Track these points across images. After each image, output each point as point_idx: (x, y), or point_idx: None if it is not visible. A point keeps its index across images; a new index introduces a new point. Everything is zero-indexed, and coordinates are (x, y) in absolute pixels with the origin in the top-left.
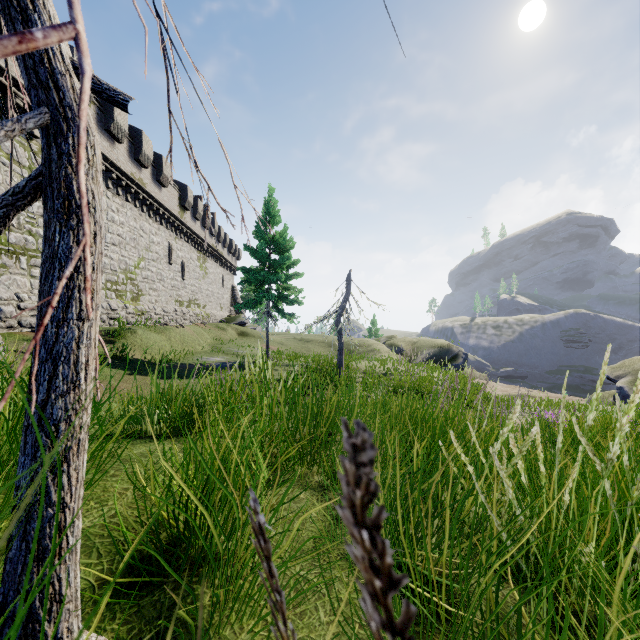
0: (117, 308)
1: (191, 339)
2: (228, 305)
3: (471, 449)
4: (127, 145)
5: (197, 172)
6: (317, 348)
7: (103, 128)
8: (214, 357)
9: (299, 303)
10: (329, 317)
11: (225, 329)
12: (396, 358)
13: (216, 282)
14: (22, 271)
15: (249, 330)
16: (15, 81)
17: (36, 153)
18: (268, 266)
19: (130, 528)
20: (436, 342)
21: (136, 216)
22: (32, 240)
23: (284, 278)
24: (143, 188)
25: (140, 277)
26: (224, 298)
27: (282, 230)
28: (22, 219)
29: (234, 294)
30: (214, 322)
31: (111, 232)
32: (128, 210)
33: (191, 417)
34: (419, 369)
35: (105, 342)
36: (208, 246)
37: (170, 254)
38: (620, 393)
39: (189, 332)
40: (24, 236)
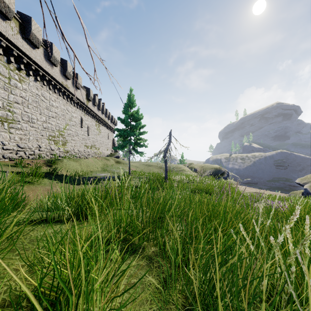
0: (54, 149)
1: (91, 164)
2: (111, 148)
3: (256, 238)
4: (59, 68)
5: (63, 40)
6: (154, 169)
7: (47, 59)
8: (103, 173)
9: (145, 146)
10: (160, 153)
11: (109, 160)
12: (193, 174)
13: (105, 136)
14: (5, 130)
15: (121, 160)
16: (1, 33)
17: (12, 70)
18: (130, 128)
19: (14, 303)
20: (213, 166)
21: (64, 103)
22: (10, 114)
23: (138, 134)
24: (68, 89)
25: (66, 134)
26: (109, 144)
27: (137, 110)
28: (5, 104)
29: (114, 142)
30: (104, 156)
31: (51, 111)
32: (60, 100)
33: (81, 209)
34: (205, 180)
35: (47, 166)
36: (101, 119)
37: (81, 122)
38: (305, 191)
39: (90, 161)
40: (6, 112)
